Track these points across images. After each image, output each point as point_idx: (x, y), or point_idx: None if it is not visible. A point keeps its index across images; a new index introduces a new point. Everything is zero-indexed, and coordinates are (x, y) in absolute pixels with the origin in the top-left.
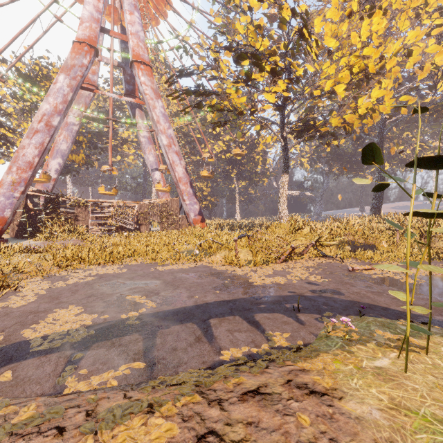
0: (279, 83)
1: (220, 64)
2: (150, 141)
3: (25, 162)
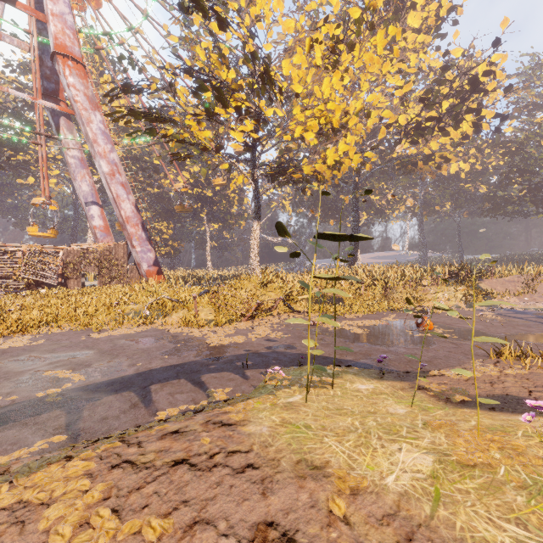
0: (246, 123)
1: (177, 90)
2: (83, 164)
3: None
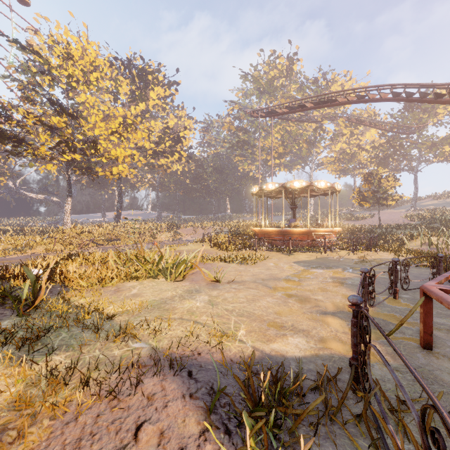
0: (77, 155)
1: (40, 135)
2: None
3: None
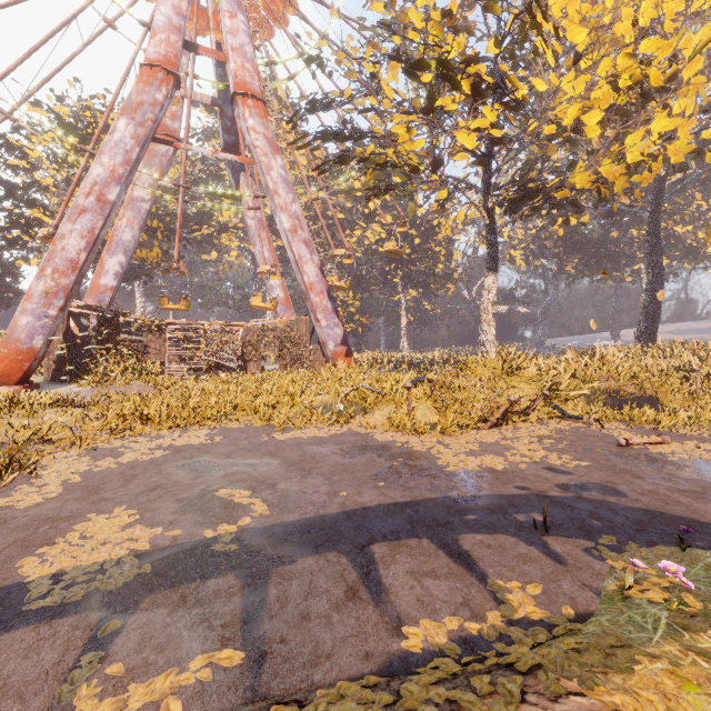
0: (486, 112)
1: (381, 83)
2: (263, 225)
3: (66, 260)
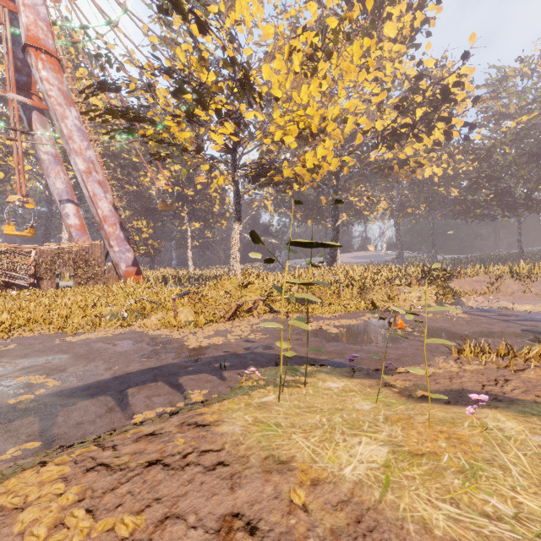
0: (226, 126)
1: (156, 91)
2: (58, 160)
3: None
